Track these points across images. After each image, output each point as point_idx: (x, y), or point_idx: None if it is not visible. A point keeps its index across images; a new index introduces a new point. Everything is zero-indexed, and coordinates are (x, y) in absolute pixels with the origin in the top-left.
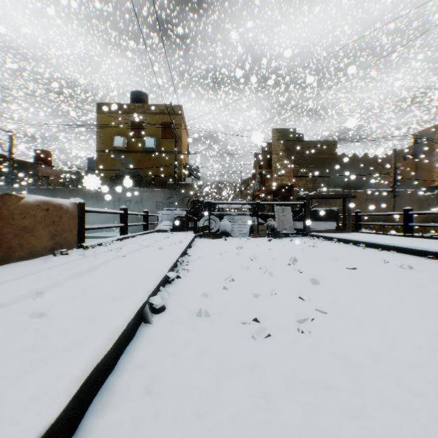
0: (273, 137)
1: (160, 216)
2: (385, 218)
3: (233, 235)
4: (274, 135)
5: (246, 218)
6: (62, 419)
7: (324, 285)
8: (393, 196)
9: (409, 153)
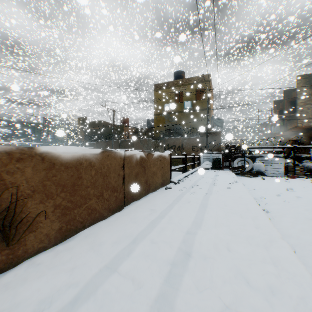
0: (297, 84)
1: (202, 158)
2: None
3: (266, 174)
4: (298, 81)
5: (279, 160)
6: None
7: None
8: None
9: None
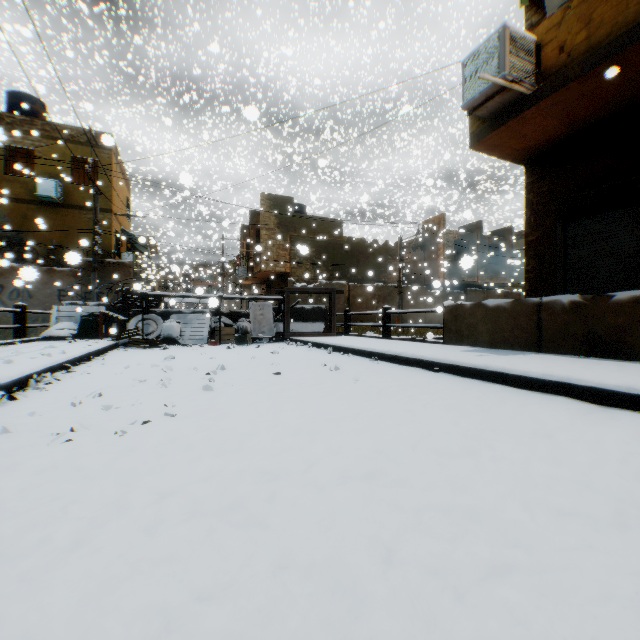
0: (262, 206)
1: (55, 314)
2: (394, 319)
3: (182, 342)
4: (263, 202)
5: (205, 318)
6: None
7: (218, 391)
8: (399, 292)
9: (420, 244)
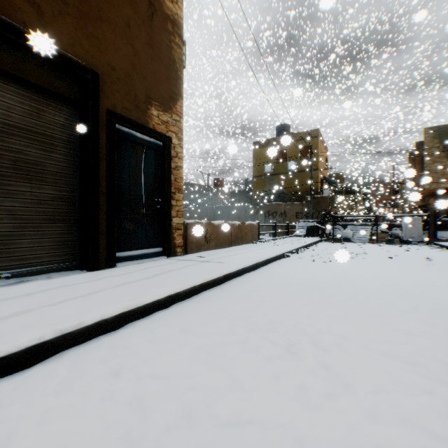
0: (424, 138)
1: (297, 225)
2: None
3: (353, 241)
4: (425, 135)
5: (367, 228)
6: (274, 258)
7: (356, 259)
8: None
9: None
